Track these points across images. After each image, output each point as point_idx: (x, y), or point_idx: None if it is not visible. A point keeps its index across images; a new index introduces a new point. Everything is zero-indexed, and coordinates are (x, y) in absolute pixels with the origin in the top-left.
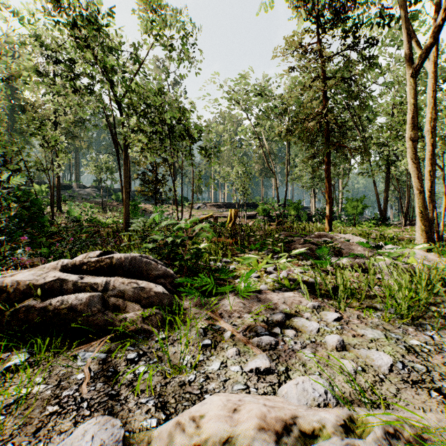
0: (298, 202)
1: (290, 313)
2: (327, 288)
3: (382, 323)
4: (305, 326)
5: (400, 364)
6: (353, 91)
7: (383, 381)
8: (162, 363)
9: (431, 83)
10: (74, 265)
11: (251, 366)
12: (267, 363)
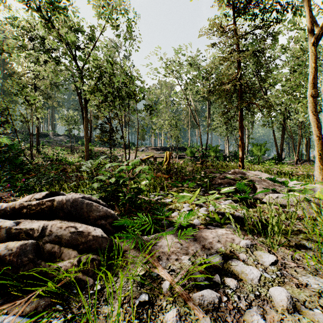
0: (216, 146)
1: (226, 253)
2: (252, 223)
3: (320, 267)
4: (245, 273)
5: None
6: (260, 61)
7: None
8: None
9: None
10: (13, 208)
11: None
12: None
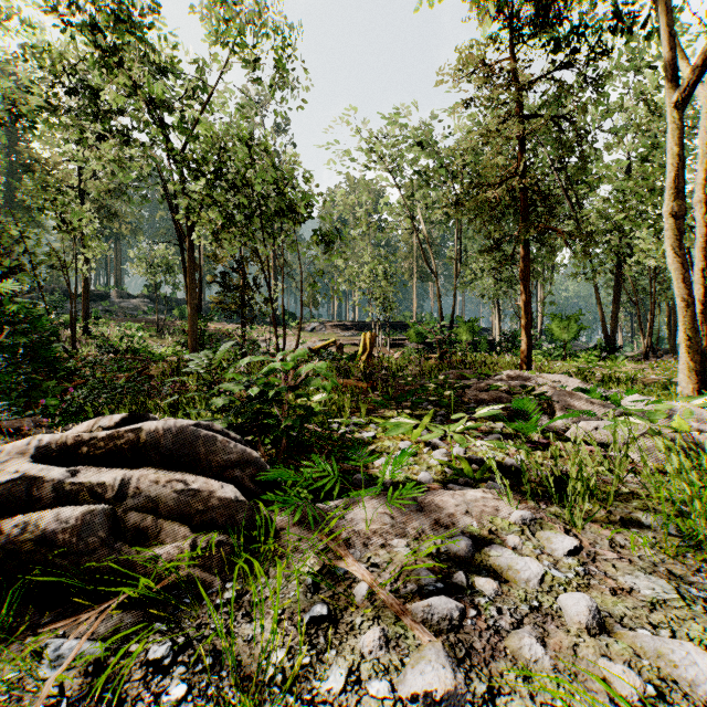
0: (473, 321)
1: (481, 534)
2: (539, 478)
3: (663, 560)
4: (514, 569)
5: None
6: (566, 139)
7: None
8: (222, 671)
9: (704, 121)
10: (62, 445)
11: (415, 685)
12: (449, 677)
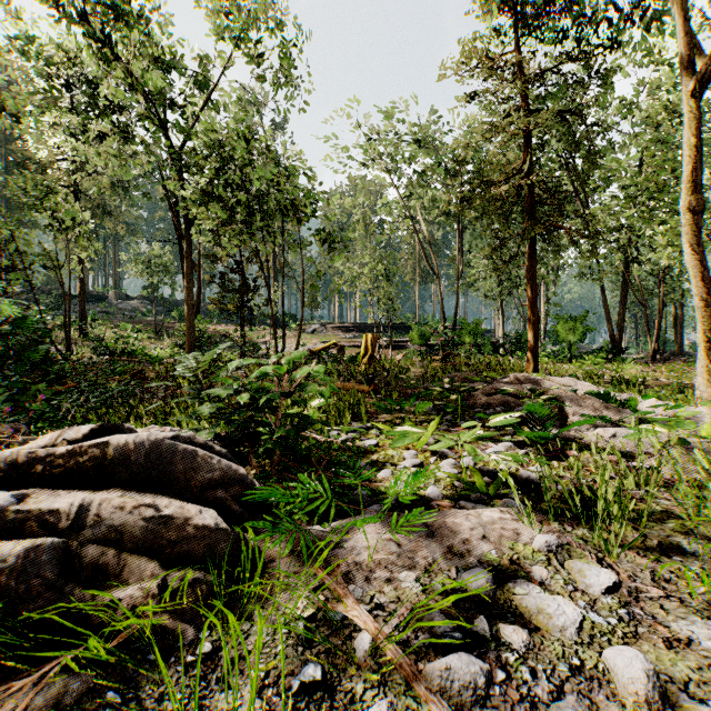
0: (477, 322)
1: (501, 565)
2: (560, 494)
3: None
4: (546, 613)
5: None
6: (574, 134)
7: None
8: None
9: None
10: (13, 463)
11: None
12: None
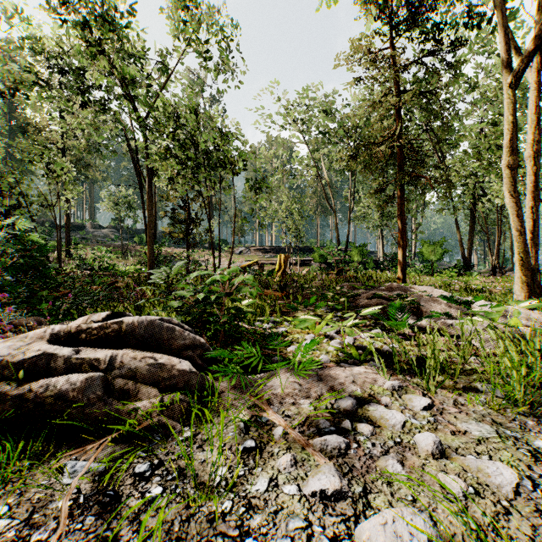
0: (363, 246)
1: (363, 397)
2: (407, 360)
3: (490, 413)
4: (385, 418)
5: (527, 482)
6: (432, 108)
7: (509, 512)
8: (185, 480)
9: (534, 97)
10: (68, 333)
11: (314, 487)
12: (337, 482)
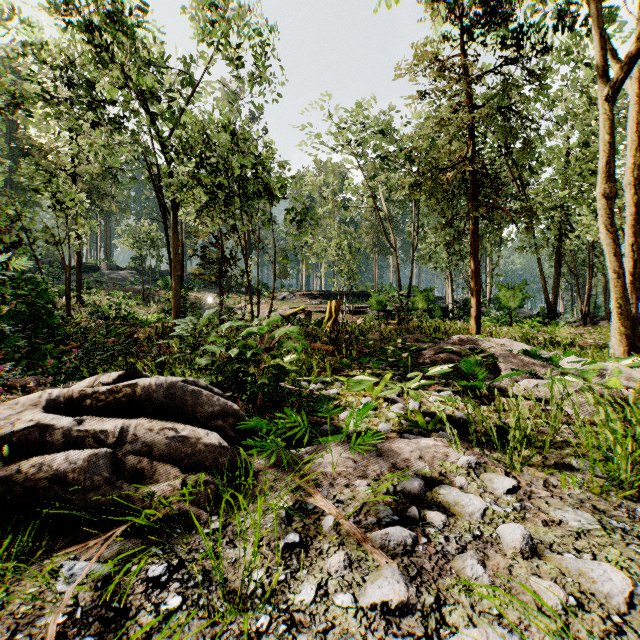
0: (428, 290)
1: (432, 476)
2: (485, 429)
3: (589, 497)
4: (460, 504)
5: None
6: (512, 127)
7: (622, 631)
8: (211, 586)
9: (634, 112)
10: (69, 398)
11: (374, 597)
12: (403, 590)
